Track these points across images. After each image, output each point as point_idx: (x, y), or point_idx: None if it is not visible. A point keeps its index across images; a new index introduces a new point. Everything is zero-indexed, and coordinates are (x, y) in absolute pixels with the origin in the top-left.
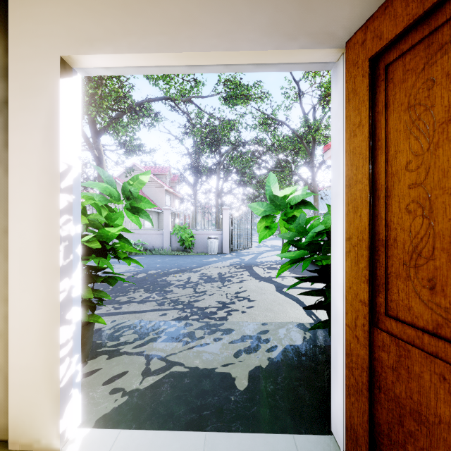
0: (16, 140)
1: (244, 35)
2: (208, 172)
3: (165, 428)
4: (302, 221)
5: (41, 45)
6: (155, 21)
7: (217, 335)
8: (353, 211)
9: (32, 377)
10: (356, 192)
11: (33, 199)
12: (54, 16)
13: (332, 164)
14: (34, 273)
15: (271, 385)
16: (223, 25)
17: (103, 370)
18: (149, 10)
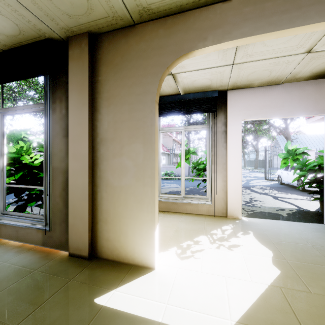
0: (229, 141)
1: (297, 112)
2: None
3: (267, 219)
4: (305, 160)
5: (236, 117)
6: (269, 109)
7: None
8: None
9: (233, 200)
10: None
11: (234, 155)
12: (240, 110)
13: (324, 144)
14: (234, 174)
15: (297, 216)
16: (290, 109)
17: None
18: (267, 107)
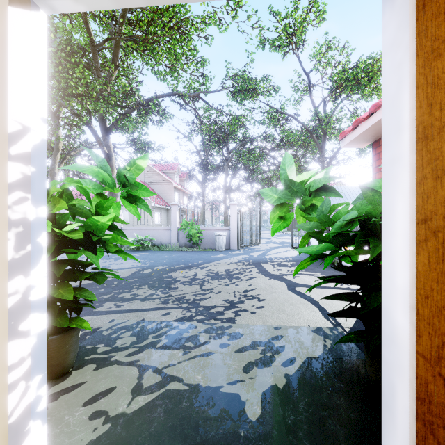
0: None
1: None
2: (217, 169)
3: None
4: (326, 209)
5: None
6: None
7: (223, 340)
8: (433, 176)
9: None
10: (441, 144)
11: None
12: None
13: (385, 118)
14: None
15: (291, 415)
16: None
17: (88, 384)
18: None
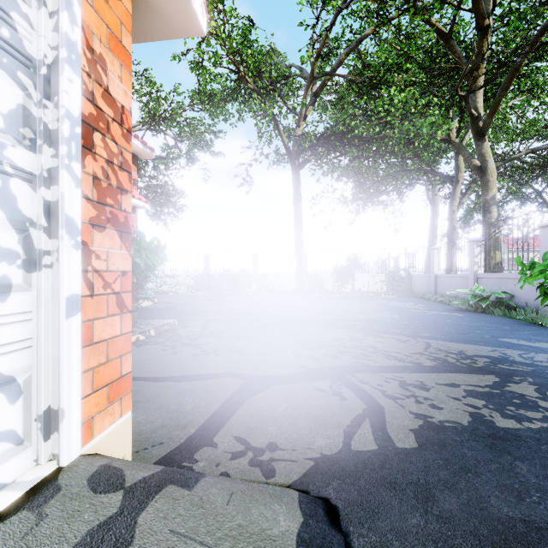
0: None
1: None
2: None
3: None
4: None
5: None
6: None
7: None
8: None
9: None
10: None
11: None
12: None
13: None
14: None
15: None
16: None
17: None
18: None
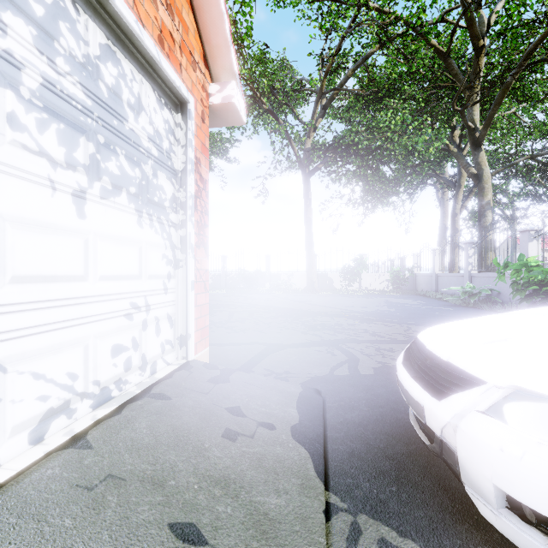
0: None
1: None
2: None
3: None
4: None
5: None
6: None
7: None
8: None
9: None
10: None
11: None
12: None
13: None
14: None
15: None
16: None
17: None
18: None
